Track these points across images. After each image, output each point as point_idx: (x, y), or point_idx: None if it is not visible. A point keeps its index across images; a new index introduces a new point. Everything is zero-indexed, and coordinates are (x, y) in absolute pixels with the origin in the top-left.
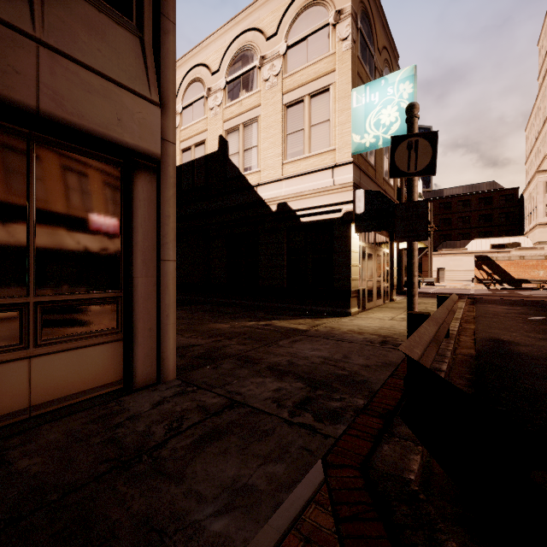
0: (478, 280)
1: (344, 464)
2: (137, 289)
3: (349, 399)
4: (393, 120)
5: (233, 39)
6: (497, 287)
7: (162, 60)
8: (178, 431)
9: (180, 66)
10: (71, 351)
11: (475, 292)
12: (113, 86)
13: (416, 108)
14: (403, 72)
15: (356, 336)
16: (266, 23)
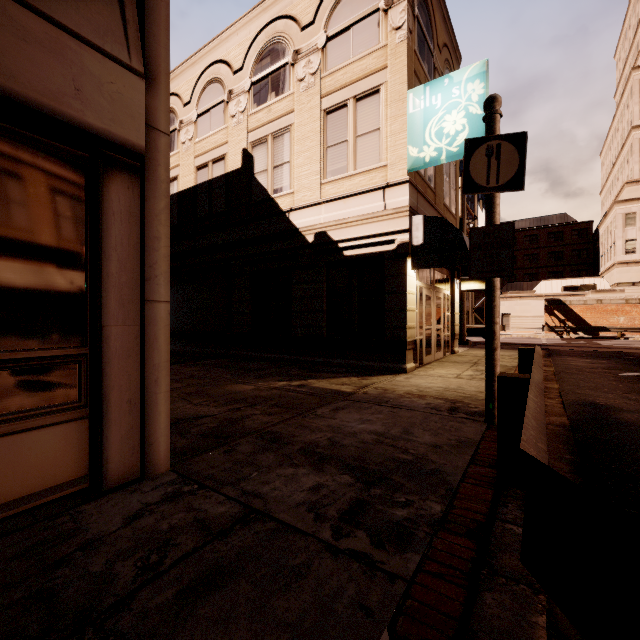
0: (549, 328)
1: (427, 639)
2: (109, 343)
3: (419, 503)
4: (459, 129)
5: (260, 30)
6: (572, 336)
7: (149, 11)
8: (156, 571)
9: (195, 63)
10: None
11: (548, 342)
12: (67, 38)
13: (498, 102)
14: (472, 68)
15: (417, 401)
16: (300, 9)
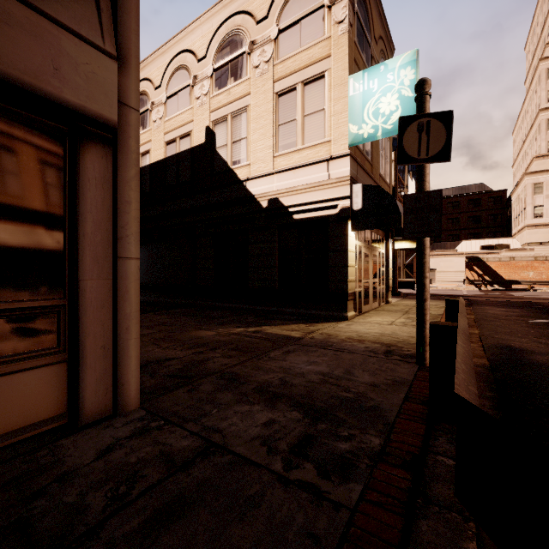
0: (469, 281)
1: None
2: (84, 295)
3: (360, 437)
4: (393, 109)
5: (221, 23)
6: (489, 288)
7: (120, 1)
8: (124, 501)
9: (164, 52)
10: None
11: (468, 293)
12: (46, 23)
13: (428, 85)
14: (404, 56)
15: (357, 345)
16: (256, 5)
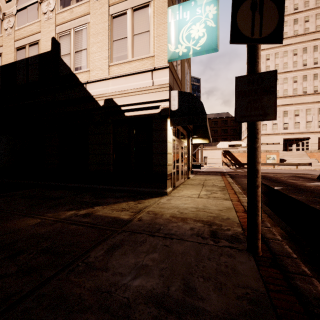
0: (225, 163)
1: None
2: None
3: None
4: (201, 35)
5: None
6: (234, 167)
7: None
8: None
9: None
10: None
11: (226, 170)
12: None
13: None
14: None
15: (182, 225)
16: None
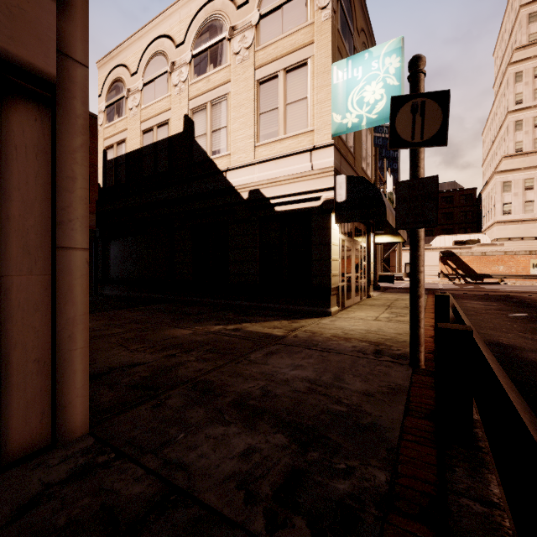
0: (444, 275)
1: None
2: (9, 295)
3: (360, 470)
4: (378, 98)
5: (200, 8)
6: (462, 282)
7: None
8: None
9: (141, 37)
10: None
11: (444, 287)
12: None
13: (422, 62)
14: (390, 44)
15: (343, 343)
16: None
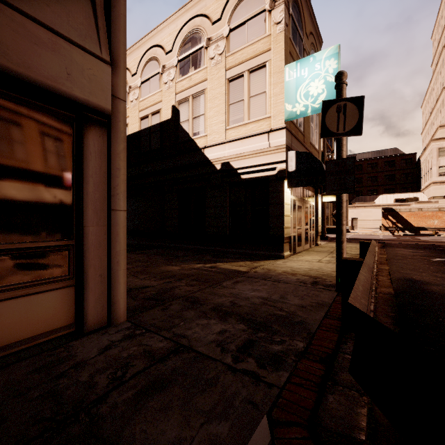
0: (385, 228)
1: (291, 421)
2: (87, 237)
3: (289, 342)
4: (320, 92)
5: (184, 24)
6: (401, 233)
7: (113, 21)
8: (121, 381)
9: (139, 47)
10: (20, 298)
11: (383, 238)
12: (62, 41)
13: (345, 76)
14: (329, 50)
15: (290, 277)
16: (211, 10)
